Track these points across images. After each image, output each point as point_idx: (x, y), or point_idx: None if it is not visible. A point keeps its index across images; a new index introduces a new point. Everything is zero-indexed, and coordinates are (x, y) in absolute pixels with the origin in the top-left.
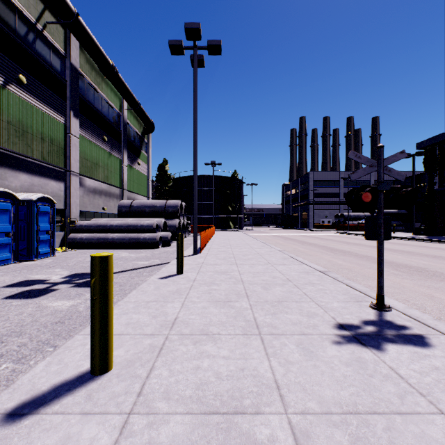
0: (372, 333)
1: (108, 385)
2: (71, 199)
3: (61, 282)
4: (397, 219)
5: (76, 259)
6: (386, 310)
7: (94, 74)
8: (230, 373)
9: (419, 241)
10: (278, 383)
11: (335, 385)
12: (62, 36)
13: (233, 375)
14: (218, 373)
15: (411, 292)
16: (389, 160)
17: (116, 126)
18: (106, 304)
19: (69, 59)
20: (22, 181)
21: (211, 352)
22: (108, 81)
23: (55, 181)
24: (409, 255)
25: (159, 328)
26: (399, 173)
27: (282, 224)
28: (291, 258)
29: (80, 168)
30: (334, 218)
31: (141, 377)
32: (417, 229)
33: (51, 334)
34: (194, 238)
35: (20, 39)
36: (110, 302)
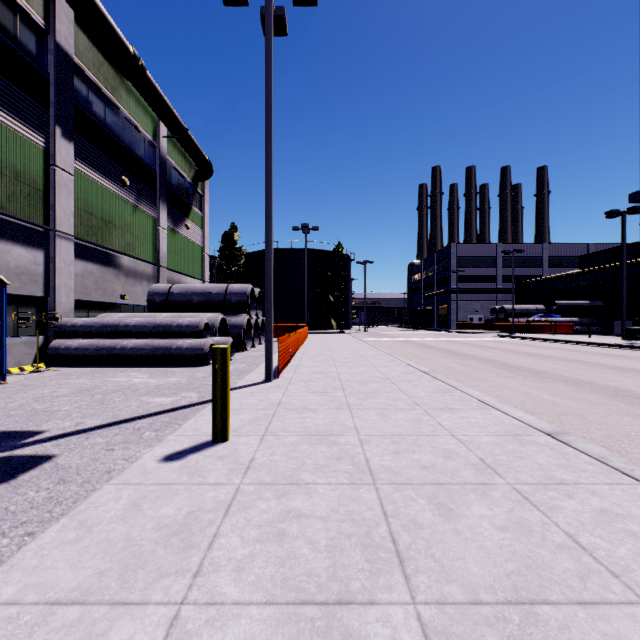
0: None
1: None
2: (58, 280)
3: None
4: (587, 315)
5: (40, 389)
6: None
7: (106, 71)
8: None
9: None
10: None
11: None
12: None
13: None
14: None
15: None
16: None
17: (147, 164)
18: None
19: (54, 36)
20: None
21: None
22: (132, 87)
23: (24, 246)
24: None
25: None
26: None
27: (410, 322)
28: (455, 390)
29: (77, 227)
30: (487, 314)
31: None
32: (630, 330)
33: None
34: (266, 350)
35: None
36: None
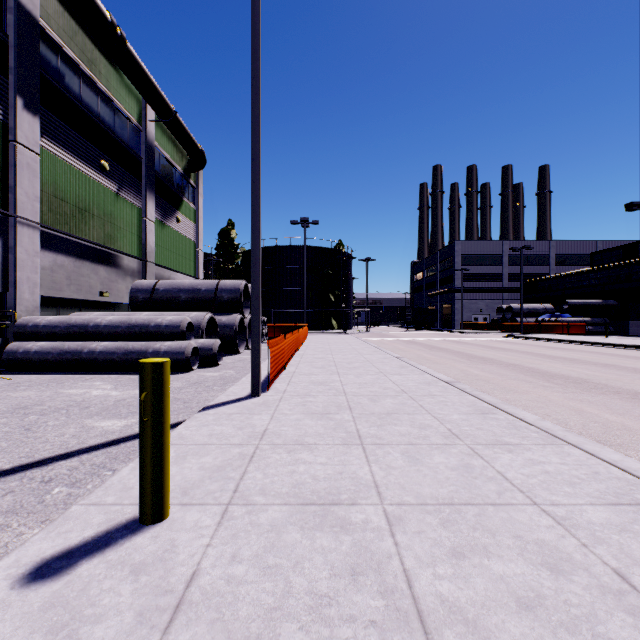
0: None
1: None
2: (19, 273)
3: None
4: (599, 314)
5: None
6: None
7: (81, 41)
8: None
9: None
10: None
11: None
12: None
13: None
14: None
15: None
16: None
17: (131, 149)
18: None
19: None
20: None
21: None
22: (114, 62)
23: None
24: None
25: None
26: None
27: (413, 322)
28: (497, 410)
29: (44, 214)
30: (493, 313)
31: None
32: None
33: None
34: (252, 357)
35: None
36: None
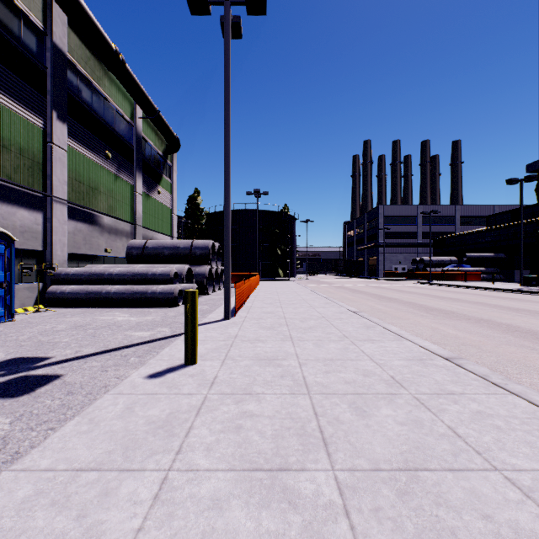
0: None
1: None
2: (54, 237)
3: None
4: (493, 265)
5: (42, 326)
6: None
7: (92, 64)
8: None
9: (536, 295)
10: None
11: None
12: (40, 3)
13: None
14: None
15: None
16: None
17: (126, 140)
18: None
19: (51, 37)
20: None
21: None
22: (114, 76)
23: (27, 209)
24: None
25: None
26: None
27: (345, 271)
28: (377, 326)
29: (69, 193)
30: (409, 264)
31: None
32: (527, 278)
33: None
34: (225, 294)
35: None
36: None
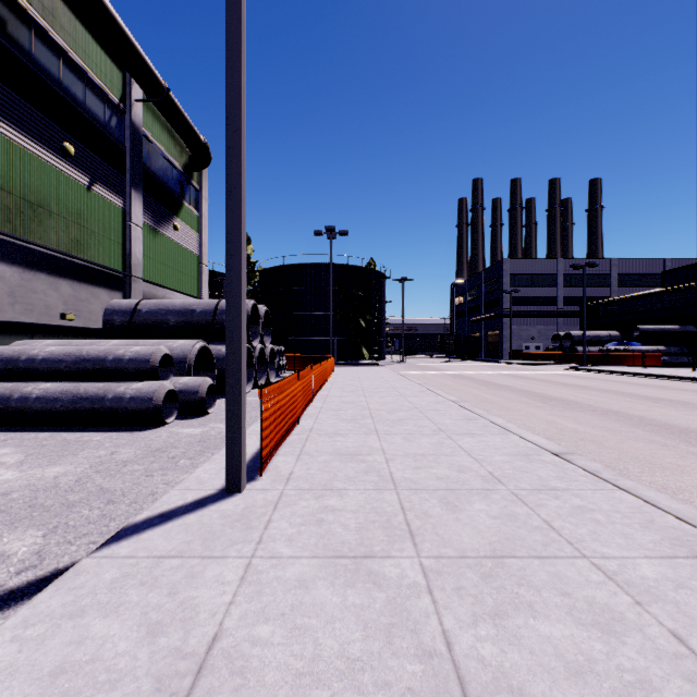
0: None
1: None
2: None
3: None
4: (675, 342)
5: None
6: None
7: None
8: None
9: None
10: None
11: None
12: None
13: None
14: None
15: None
16: None
17: (109, 133)
18: None
19: None
20: None
21: None
22: (83, 19)
23: None
24: None
25: None
26: None
27: (456, 351)
28: None
29: None
30: (546, 341)
31: None
32: None
33: None
34: (227, 422)
35: None
36: None
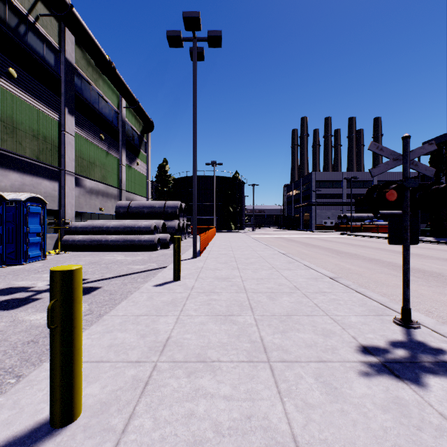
0: (404, 359)
1: (69, 445)
2: (66, 200)
3: (46, 290)
4: None
5: (69, 262)
6: (414, 327)
7: (91, 70)
8: (233, 424)
9: (426, 243)
10: (297, 441)
11: (374, 445)
12: (56, 29)
13: (237, 427)
14: (217, 423)
15: (433, 301)
16: (415, 153)
17: (114, 125)
18: (70, 334)
19: (64, 53)
20: (12, 180)
21: (209, 388)
22: (106, 77)
23: (48, 180)
24: (420, 258)
25: (147, 352)
26: (427, 168)
27: (284, 225)
28: (296, 262)
29: (75, 167)
30: (336, 219)
31: (115, 430)
32: (423, 230)
33: (18, 358)
34: (193, 241)
35: (10, 30)
36: (76, 330)
